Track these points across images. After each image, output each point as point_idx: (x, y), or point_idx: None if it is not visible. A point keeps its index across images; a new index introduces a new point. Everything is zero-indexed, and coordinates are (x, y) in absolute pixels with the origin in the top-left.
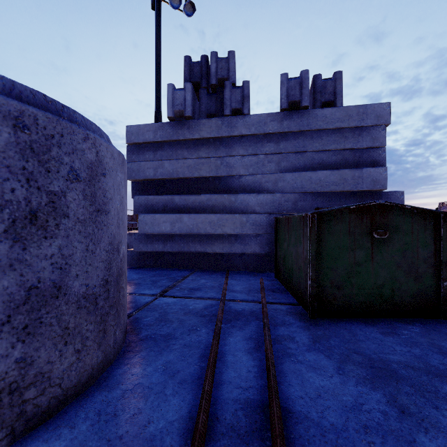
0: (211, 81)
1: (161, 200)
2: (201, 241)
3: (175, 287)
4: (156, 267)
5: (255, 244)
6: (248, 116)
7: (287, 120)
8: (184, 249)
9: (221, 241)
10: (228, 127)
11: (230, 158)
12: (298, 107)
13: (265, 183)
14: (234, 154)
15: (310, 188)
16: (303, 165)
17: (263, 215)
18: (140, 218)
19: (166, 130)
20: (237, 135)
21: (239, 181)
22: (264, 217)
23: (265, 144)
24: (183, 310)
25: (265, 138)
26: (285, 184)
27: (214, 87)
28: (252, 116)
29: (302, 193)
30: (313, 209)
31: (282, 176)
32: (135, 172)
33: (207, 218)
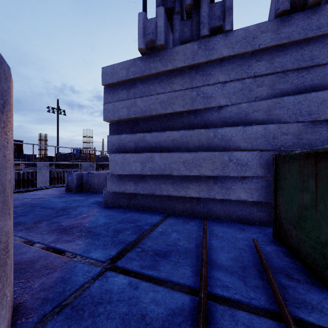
0: (185, 1)
1: (133, 139)
2: (174, 183)
3: (137, 246)
4: (129, 207)
5: (240, 188)
6: (230, 32)
7: (286, 27)
8: (155, 191)
9: (197, 183)
10: (206, 50)
11: (208, 88)
12: (303, 7)
13: (253, 112)
14: (212, 82)
15: (323, 114)
16: (310, 85)
17: (251, 152)
18: (111, 158)
19: (138, 65)
20: (217, 59)
21: (218, 113)
22: (252, 155)
23: (252, 64)
24: (126, 327)
25: (252, 57)
26: (282, 112)
27: (188, 10)
28: (236, 32)
29: (309, 121)
30: (327, 143)
31: (278, 101)
32: (110, 112)
33: (180, 157)
